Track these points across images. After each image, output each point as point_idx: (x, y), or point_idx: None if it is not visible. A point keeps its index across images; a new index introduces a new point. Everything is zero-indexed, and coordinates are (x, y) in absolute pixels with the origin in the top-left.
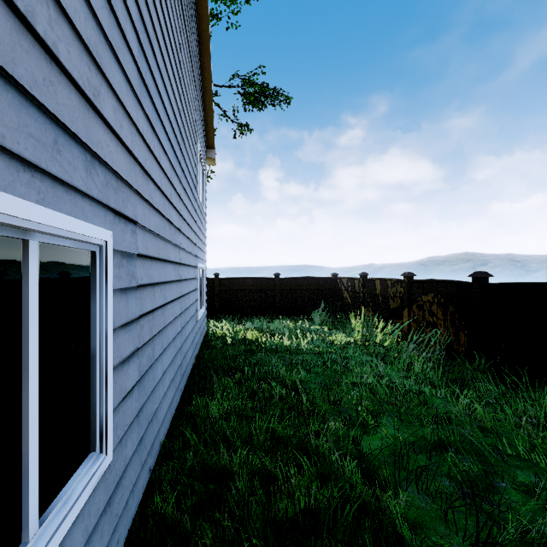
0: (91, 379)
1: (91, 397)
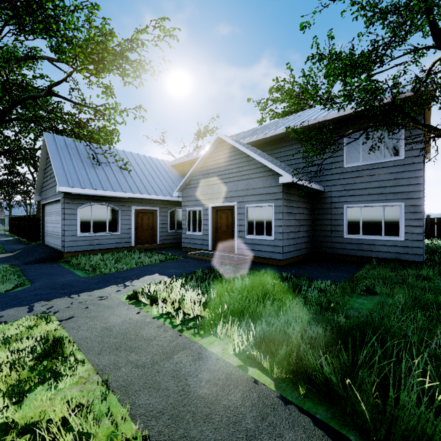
0: None
1: None
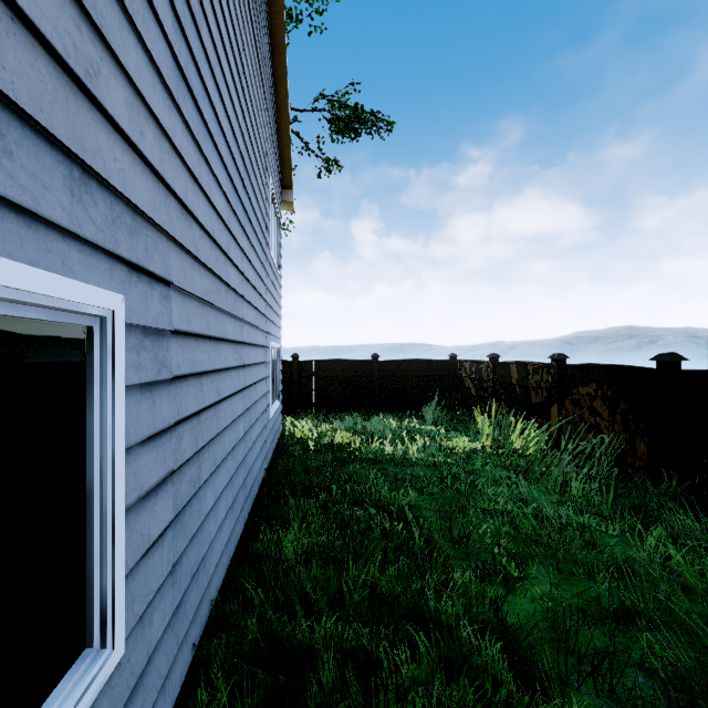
0: (86, 532)
1: (87, 559)
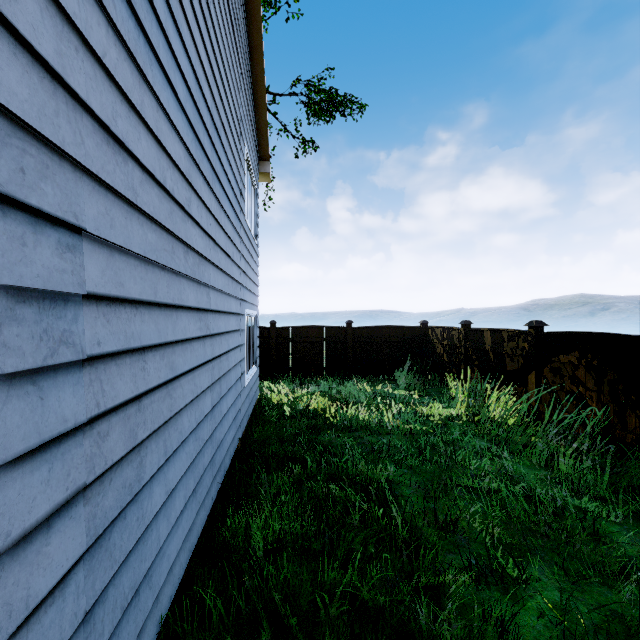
0: None
1: None
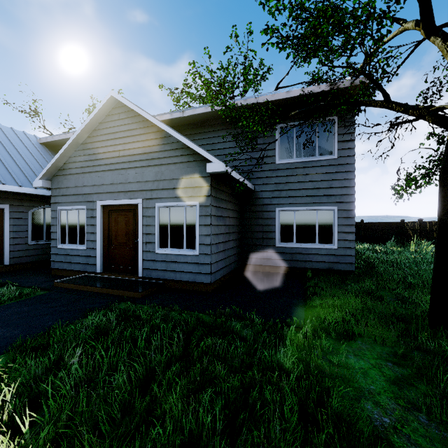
0: None
1: None
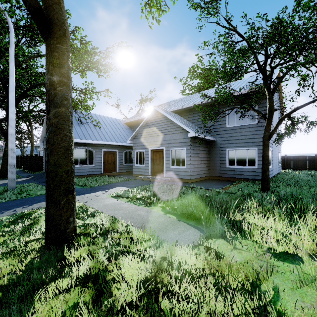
0: (271, 160)
1: (271, 161)
